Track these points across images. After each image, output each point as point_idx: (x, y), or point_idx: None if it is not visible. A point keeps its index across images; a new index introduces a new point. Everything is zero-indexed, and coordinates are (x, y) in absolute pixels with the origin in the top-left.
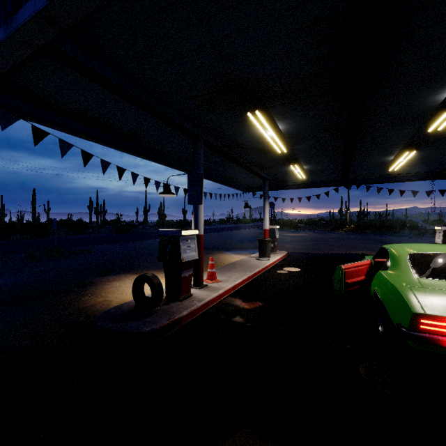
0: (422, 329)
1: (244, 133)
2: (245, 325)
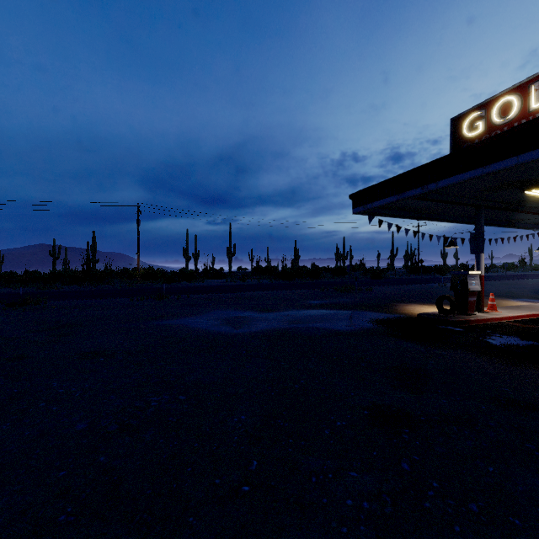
0: None
1: (525, 195)
2: (520, 330)
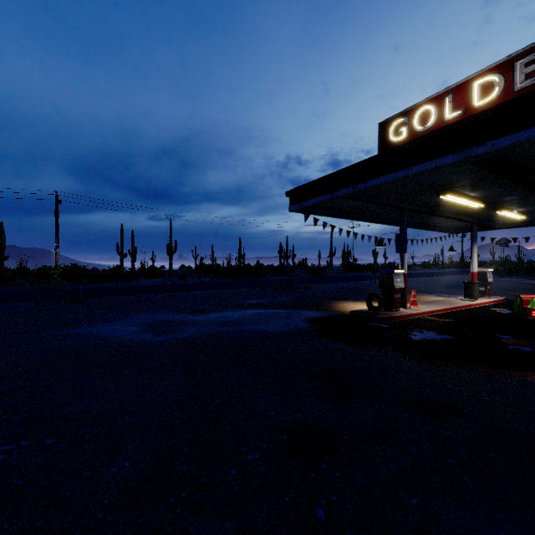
0: (533, 316)
1: (440, 200)
2: (437, 324)
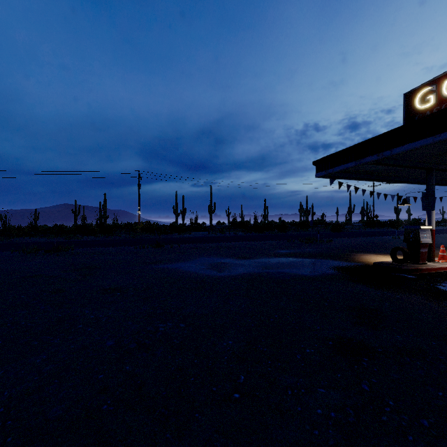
0: None
1: None
2: None
